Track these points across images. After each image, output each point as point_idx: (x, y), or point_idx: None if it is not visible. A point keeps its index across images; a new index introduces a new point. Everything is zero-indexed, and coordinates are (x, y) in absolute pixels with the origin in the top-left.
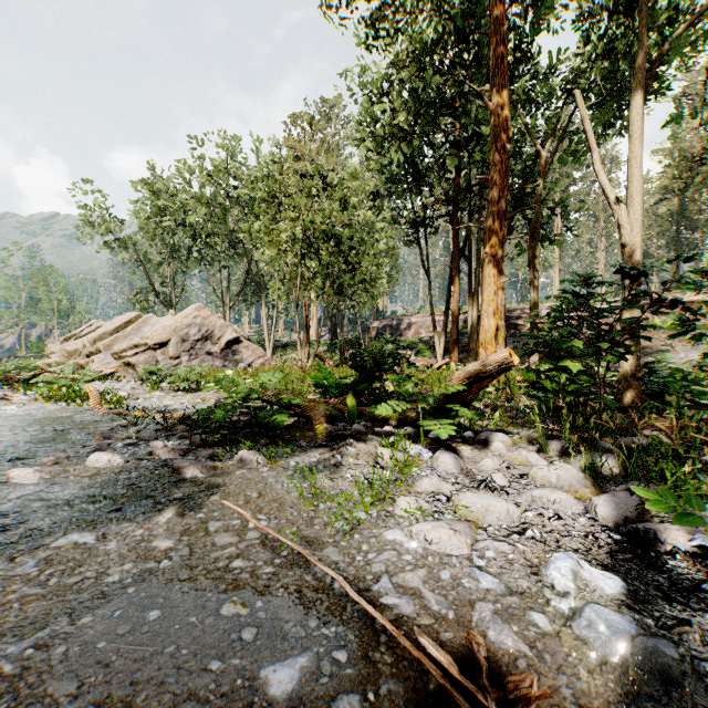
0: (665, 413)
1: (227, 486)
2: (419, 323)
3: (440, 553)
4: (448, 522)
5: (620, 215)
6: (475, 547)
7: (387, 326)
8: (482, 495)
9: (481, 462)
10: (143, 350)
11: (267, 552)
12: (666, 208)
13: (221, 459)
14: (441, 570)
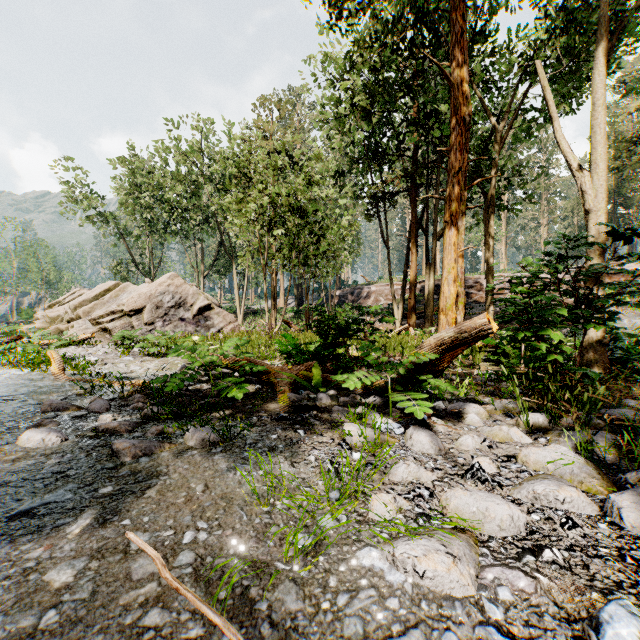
0: (629, 379)
1: (169, 474)
2: (378, 292)
3: (437, 593)
4: (441, 540)
5: (584, 180)
6: (481, 580)
7: (349, 295)
8: (476, 493)
9: (460, 440)
10: (119, 316)
11: (198, 592)
12: None
13: (170, 437)
14: (444, 631)
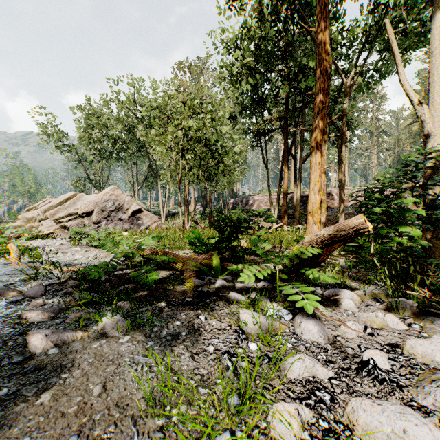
0: None
1: (72, 370)
2: (260, 200)
3: None
4: None
5: (423, 112)
6: None
7: (239, 202)
8: (387, 407)
9: (344, 328)
10: (75, 217)
11: None
12: (417, 127)
13: (85, 325)
14: None
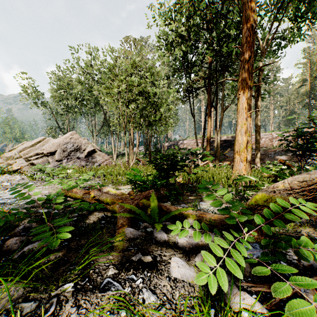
0: None
1: None
2: (188, 143)
3: None
4: None
5: None
6: None
7: (172, 145)
8: None
9: None
10: (41, 156)
11: None
12: (304, 89)
13: None
14: None
